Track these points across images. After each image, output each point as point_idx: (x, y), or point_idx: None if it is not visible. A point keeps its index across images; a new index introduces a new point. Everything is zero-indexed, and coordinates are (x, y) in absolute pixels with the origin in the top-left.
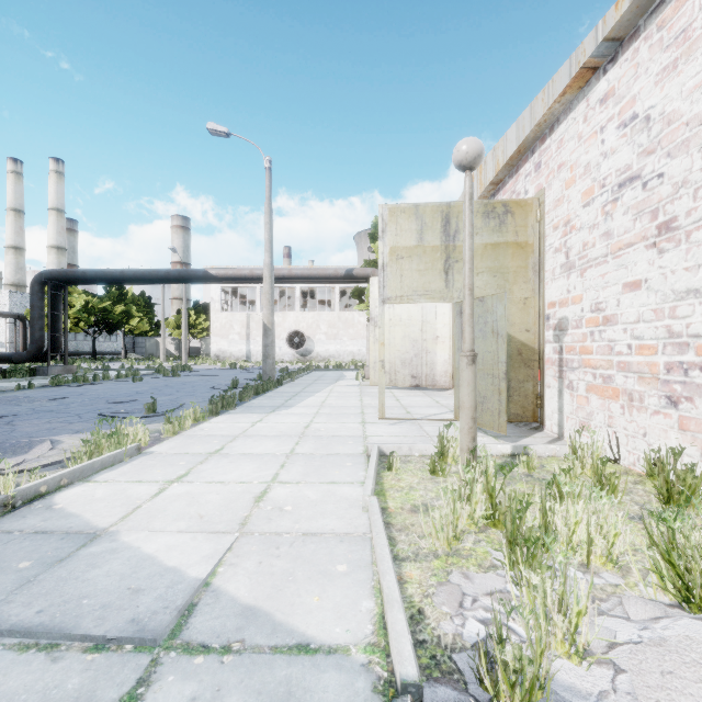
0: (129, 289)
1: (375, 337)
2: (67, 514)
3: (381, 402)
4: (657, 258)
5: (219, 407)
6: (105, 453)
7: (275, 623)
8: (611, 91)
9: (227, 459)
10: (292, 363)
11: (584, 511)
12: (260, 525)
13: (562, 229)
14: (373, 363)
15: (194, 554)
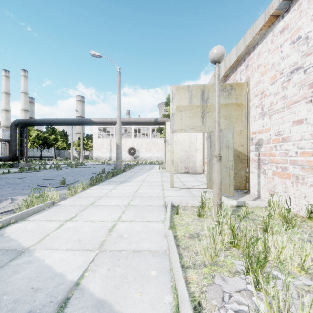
0: (57, 128)
1: (168, 149)
2: (10, 239)
3: (171, 179)
4: (312, 107)
5: (95, 182)
6: (36, 205)
7: (115, 312)
8: (286, 26)
9: (96, 208)
10: (130, 162)
11: (287, 241)
12: (110, 246)
13: (259, 96)
14: (167, 161)
15: (73, 264)
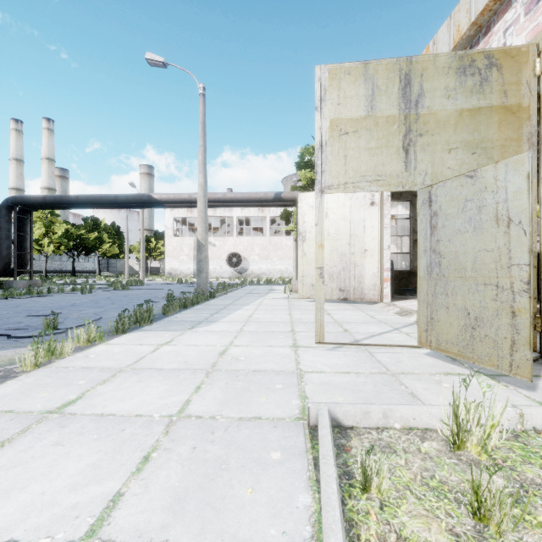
0: (102, 220)
1: (303, 251)
2: None
3: (318, 321)
4: None
5: (127, 324)
6: None
7: None
8: None
9: (60, 431)
10: (230, 279)
11: None
12: None
13: None
14: (301, 277)
15: None
